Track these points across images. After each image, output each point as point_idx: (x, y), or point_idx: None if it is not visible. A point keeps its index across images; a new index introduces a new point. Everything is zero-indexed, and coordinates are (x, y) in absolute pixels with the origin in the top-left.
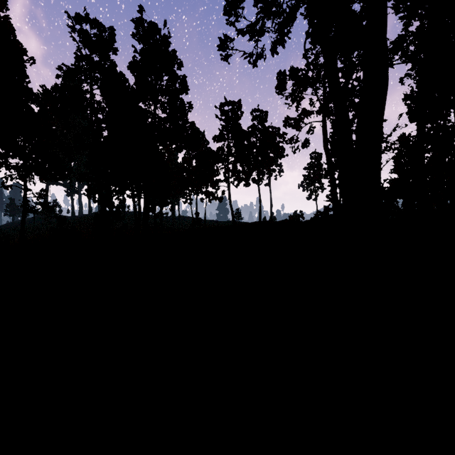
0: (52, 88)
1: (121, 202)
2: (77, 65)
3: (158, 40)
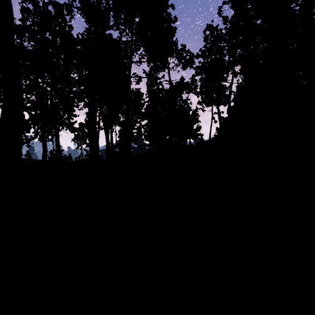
0: None
1: None
2: None
3: None
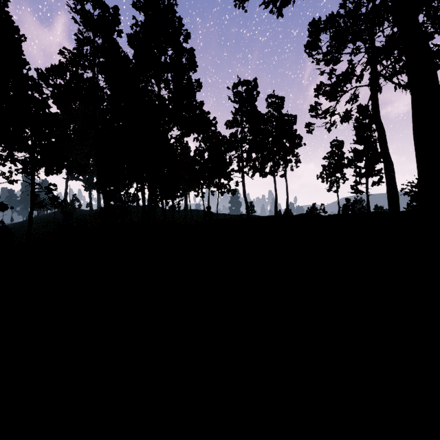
0: (47, 70)
1: (130, 196)
2: (77, 48)
3: (162, 9)
